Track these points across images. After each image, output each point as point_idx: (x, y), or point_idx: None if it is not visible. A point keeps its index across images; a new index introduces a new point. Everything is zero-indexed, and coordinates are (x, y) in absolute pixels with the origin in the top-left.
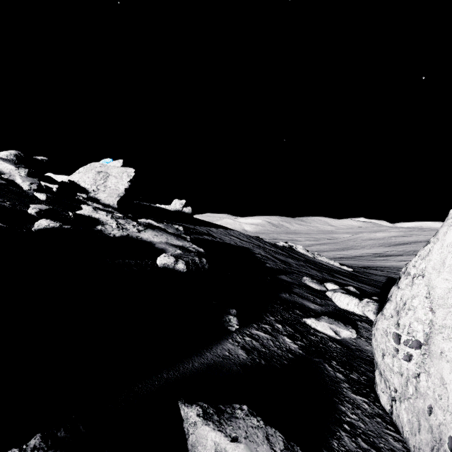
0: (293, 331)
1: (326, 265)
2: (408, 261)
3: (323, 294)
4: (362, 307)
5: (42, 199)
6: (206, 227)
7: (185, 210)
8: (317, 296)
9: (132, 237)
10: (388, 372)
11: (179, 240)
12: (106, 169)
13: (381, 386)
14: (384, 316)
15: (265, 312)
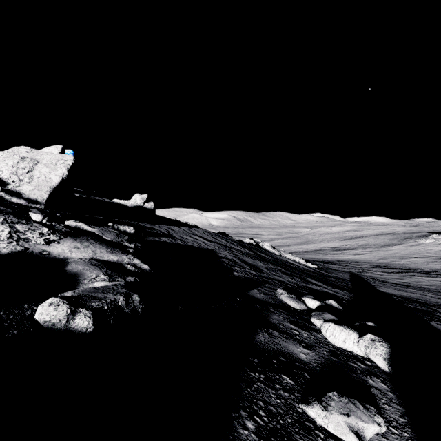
0: None
1: (293, 263)
2: (362, 255)
3: (306, 319)
4: (366, 348)
5: None
6: (167, 225)
7: (146, 206)
8: (301, 324)
9: (31, 253)
10: None
11: (113, 253)
12: (34, 155)
13: None
14: None
15: (236, 407)
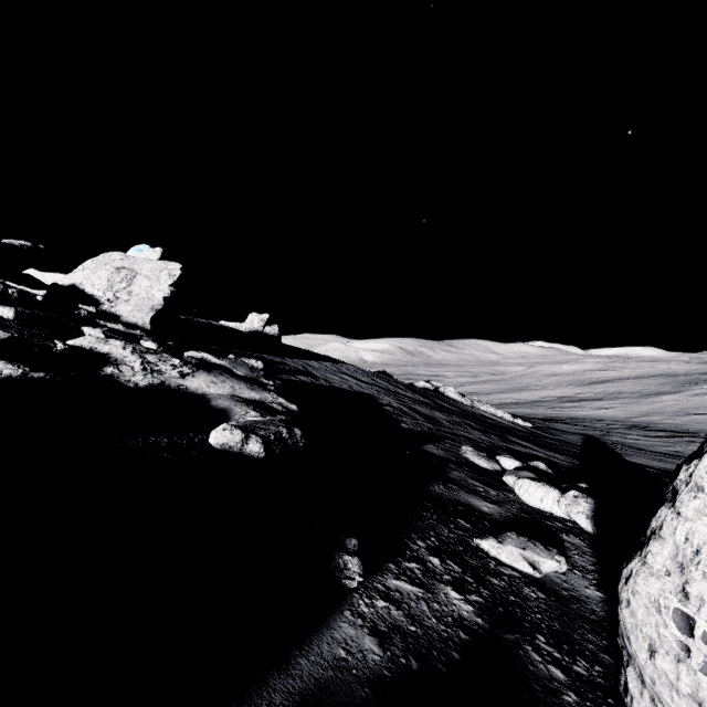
0: (461, 571)
1: (492, 418)
2: (611, 409)
3: (498, 479)
4: (567, 506)
5: (6, 317)
6: (302, 359)
7: (268, 331)
8: (489, 483)
9: (169, 387)
10: (664, 688)
11: (254, 390)
12: (131, 264)
13: (641, 703)
14: (649, 567)
15: (408, 531)
